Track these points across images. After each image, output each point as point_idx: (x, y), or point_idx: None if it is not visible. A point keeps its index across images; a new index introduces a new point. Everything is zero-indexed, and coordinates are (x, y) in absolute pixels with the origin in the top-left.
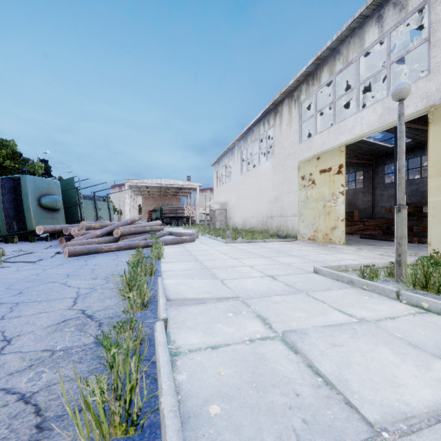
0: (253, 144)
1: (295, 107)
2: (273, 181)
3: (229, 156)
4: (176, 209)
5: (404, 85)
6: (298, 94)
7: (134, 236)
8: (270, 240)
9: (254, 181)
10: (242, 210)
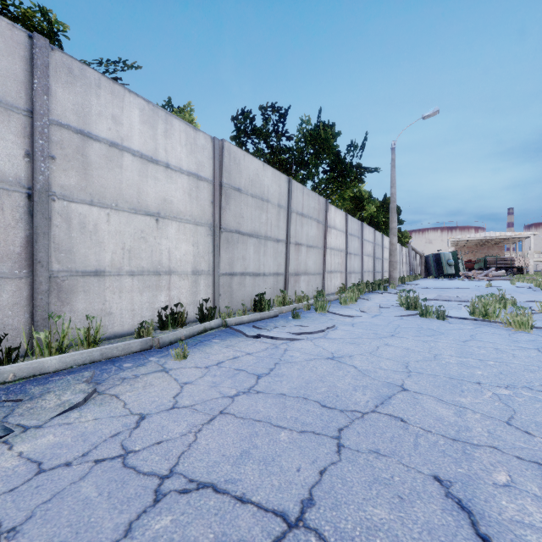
0: None
1: None
2: None
3: None
4: (503, 260)
5: None
6: None
7: (495, 277)
8: None
9: None
10: None
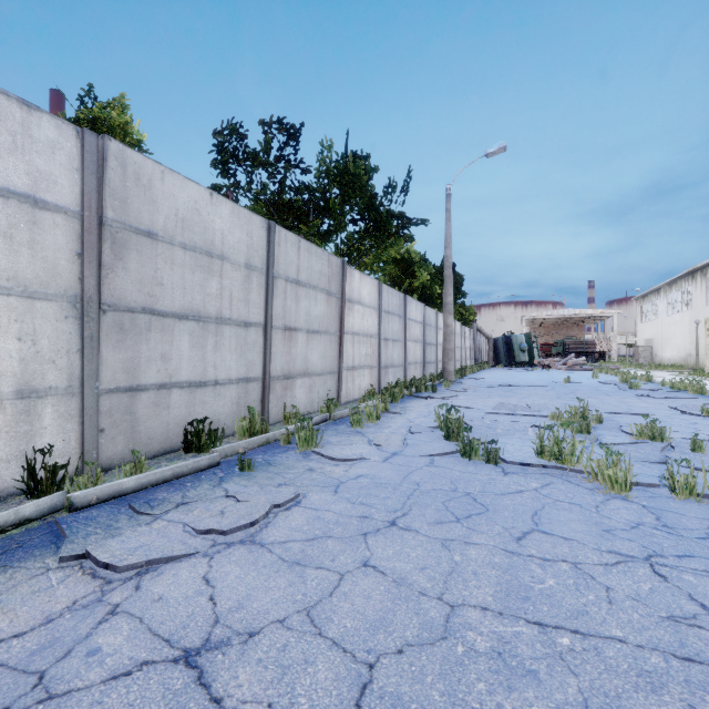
0: (677, 292)
1: (703, 280)
2: (690, 328)
3: (655, 296)
4: (584, 343)
5: (696, 321)
6: (705, 272)
7: (575, 366)
8: (678, 370)
9: (677, 325)
10: (667, 348)
